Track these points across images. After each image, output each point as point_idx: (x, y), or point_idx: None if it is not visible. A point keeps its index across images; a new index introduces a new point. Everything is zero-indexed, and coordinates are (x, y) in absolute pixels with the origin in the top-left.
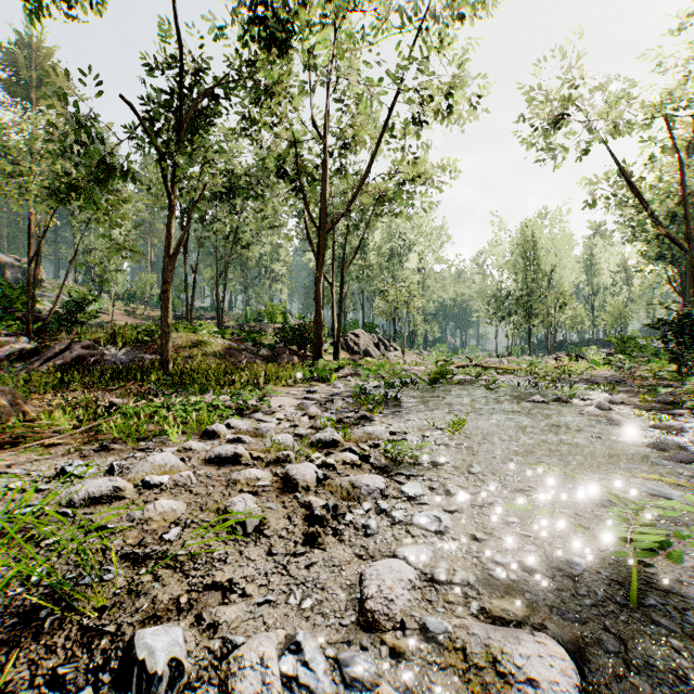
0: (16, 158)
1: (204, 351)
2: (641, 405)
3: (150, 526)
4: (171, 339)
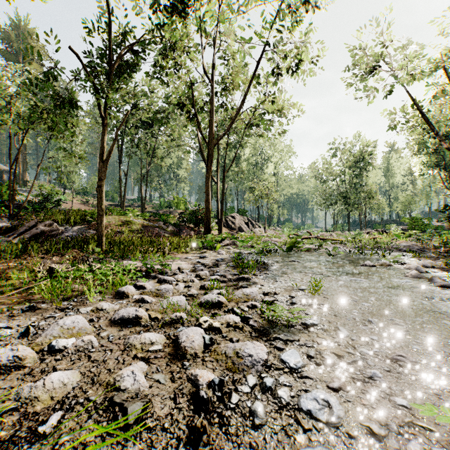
0: (1, 96)
1: (130, 228)
2: (446, 268)
3: (34, 407)
4: (108, 220)
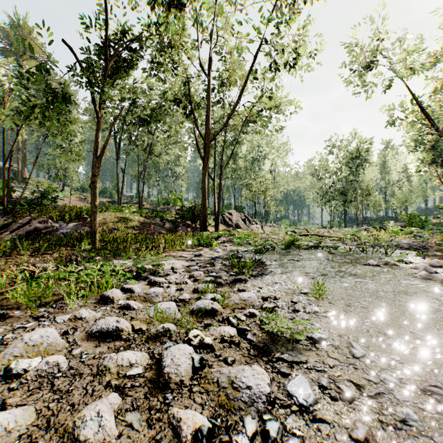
0: None
1: (126, 225)
2: None
3: None
4: (104, 217)
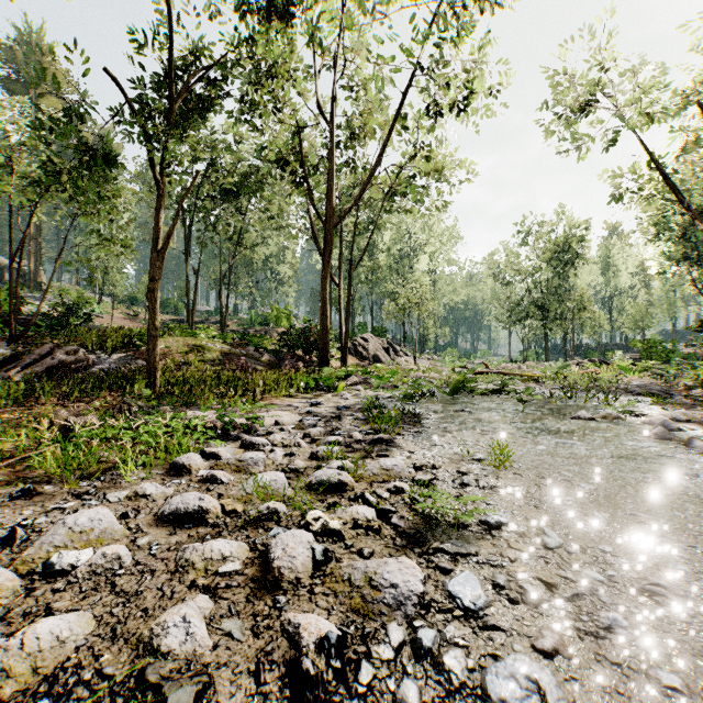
0: None
1: (201, 357)
2: None
3: None
4: (167, 344)
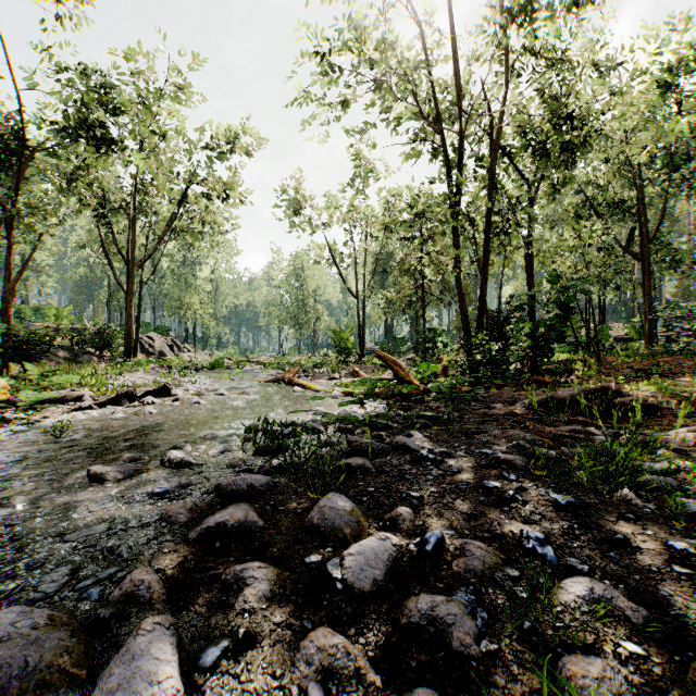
0: None
1: None
2: None
3: None
4: None
